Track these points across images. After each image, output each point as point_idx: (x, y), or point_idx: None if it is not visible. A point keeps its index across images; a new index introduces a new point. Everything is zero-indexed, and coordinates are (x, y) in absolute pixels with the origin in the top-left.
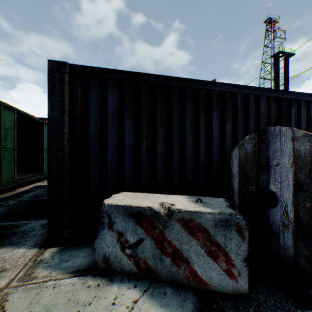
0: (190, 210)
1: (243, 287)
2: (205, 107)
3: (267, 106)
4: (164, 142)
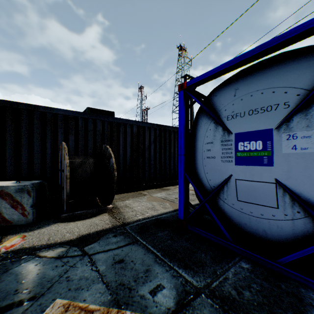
0: (3, 186)
1: (31, 220)
2: (52, 124)
3: (103, 126)
4: (14, 147)
